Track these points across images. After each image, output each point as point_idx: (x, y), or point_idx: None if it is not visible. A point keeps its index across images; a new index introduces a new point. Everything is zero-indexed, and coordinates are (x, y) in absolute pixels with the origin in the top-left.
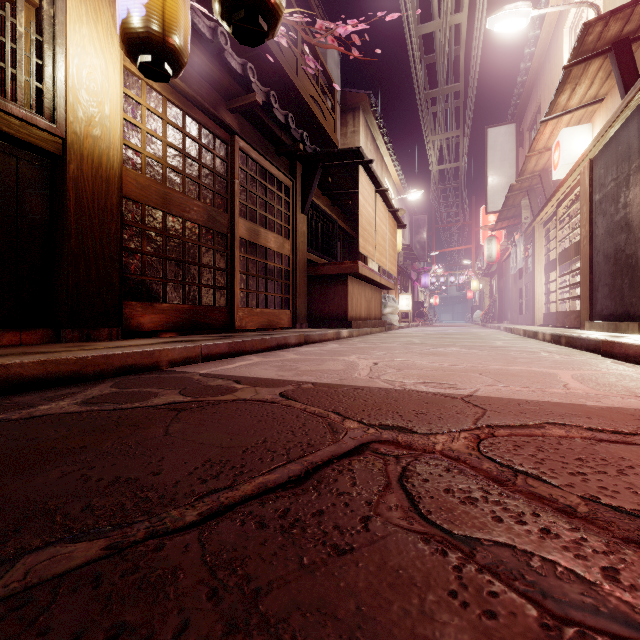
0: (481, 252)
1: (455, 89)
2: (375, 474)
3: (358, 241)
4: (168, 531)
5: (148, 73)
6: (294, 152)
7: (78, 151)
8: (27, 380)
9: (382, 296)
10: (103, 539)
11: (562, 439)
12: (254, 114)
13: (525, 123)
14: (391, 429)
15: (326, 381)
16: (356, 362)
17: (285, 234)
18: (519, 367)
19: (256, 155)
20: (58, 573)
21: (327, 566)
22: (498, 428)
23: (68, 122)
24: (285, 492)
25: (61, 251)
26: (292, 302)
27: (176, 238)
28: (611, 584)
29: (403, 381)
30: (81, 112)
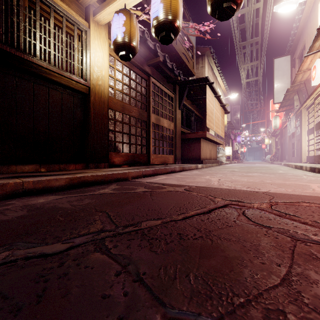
0: (270, 123)
1: (256, 40)
2: (233, 212)
3: (204, 121)
4: (175, 220)
5: (122, 58)
6: (175, 81)
7: (94, 91)
8: (89, 182)
9: (217, 148)
10: (159, 220)
11: (307, 206)
12: (158, 66)
13: (296, 54)
14: (235, 201)
15: (200, 185)
16: (210, 179)
17: (171, 119)
18: (290, 182)
19: (159, 84)
20: (154, 225)
21: (226, 228)
22: (279, 202)
23: (91, 80)
24: (205, 214)
25: (88, 132)
26: (174, 151)
27: (127, 124)
28: (314, 236)
29: (235, 186)
30: (95, 75)
